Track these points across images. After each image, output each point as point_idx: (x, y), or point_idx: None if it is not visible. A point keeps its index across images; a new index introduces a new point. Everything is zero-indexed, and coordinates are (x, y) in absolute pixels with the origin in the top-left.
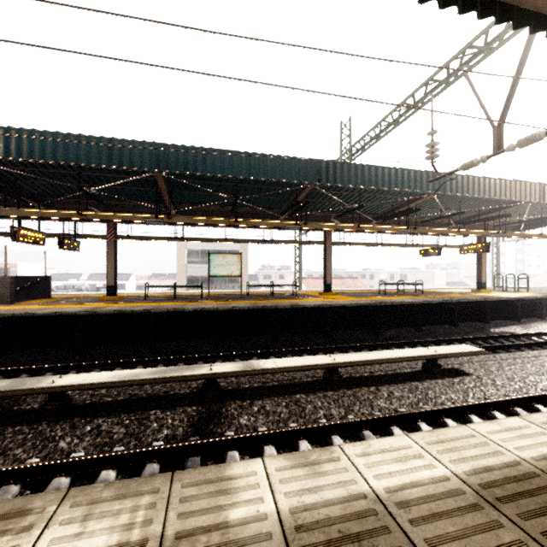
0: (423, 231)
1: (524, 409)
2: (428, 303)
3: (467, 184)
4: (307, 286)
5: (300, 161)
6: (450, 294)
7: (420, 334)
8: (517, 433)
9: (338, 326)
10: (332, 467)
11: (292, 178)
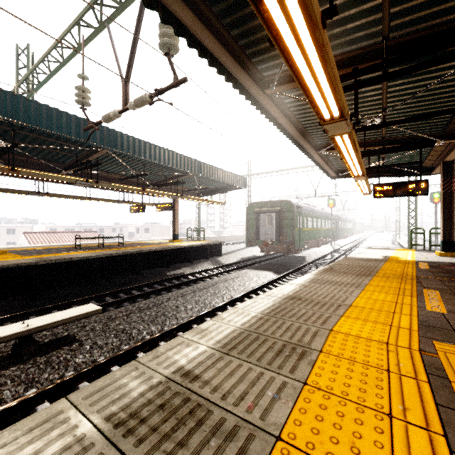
0: (107, 186)
1: (100, 377)
2: (108, 256)
3: (139, 146)
4: (31, 242)
5: None
6: (147, 245)
7: (97, 288)
8: None
9: None
10: None
11: None
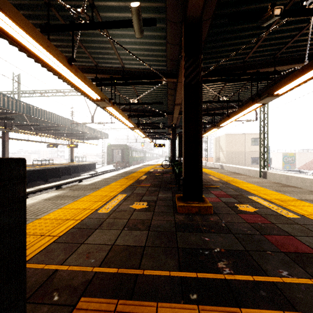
0: (60, 138)
1: None
2: (63, 167)
3: (77, 125)
4: None
5: (21, 103)
6: (64, 164)
7: (62, 179)
8: (115, 173)
9: (28, 180)
10: (106, 176)
11: (18, 109)
